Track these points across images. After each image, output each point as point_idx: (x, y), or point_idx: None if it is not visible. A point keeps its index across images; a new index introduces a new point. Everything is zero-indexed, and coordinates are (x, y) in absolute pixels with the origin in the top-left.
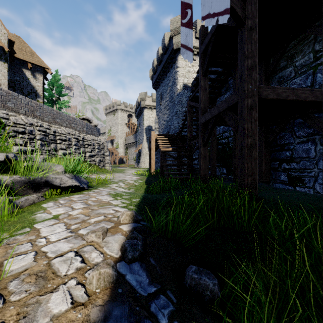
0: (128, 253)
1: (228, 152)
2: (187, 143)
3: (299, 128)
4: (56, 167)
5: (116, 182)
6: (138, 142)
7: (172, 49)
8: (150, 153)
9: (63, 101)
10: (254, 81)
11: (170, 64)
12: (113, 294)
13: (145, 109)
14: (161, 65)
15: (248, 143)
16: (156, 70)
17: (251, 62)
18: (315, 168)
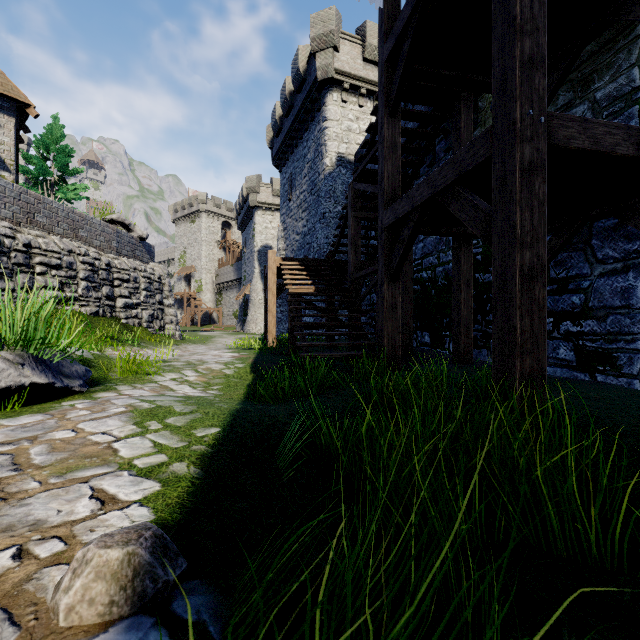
0: None
1: (434, 298)
2: (350, 277)
3: (604, 242)
4: None
5: (176, 370)
6: (243, 279)
7: (315, 81)
8: (265, 301)
9: (74, 185)
10: (537, 96)
11: (309, 113)
12: None
13: (257, 210)
14: (290, 117)
15: (523, 263)
16: (280, 127)
17: (531, 47)
18: None
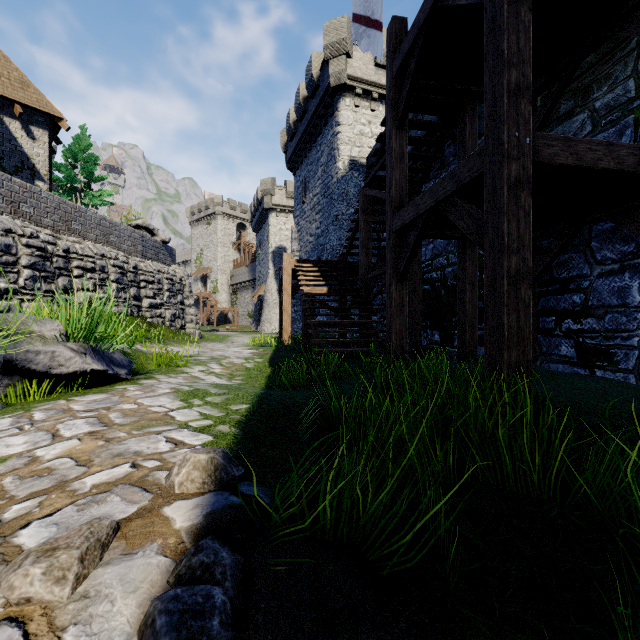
0: None
1: (444, 297)
2: (361, 278)
3: (603, 244)
4: (41, 325)
5: (202, 363)
6: (258, 279)
7: (328, 87)
8: (281, 301)
9: (99, 191)
10: (523, 120)
11: (323, 118)
12: None
13: (271, 212)
14: (304, 122)
15: (510, 267)
16: (294, 131)
17: (518, 77)
18: None
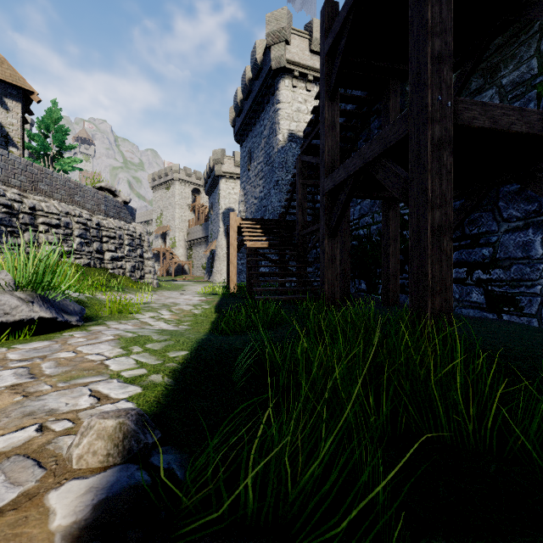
0: None
1: (370, 251)
2: (298, 234)
3: (509, 204)
4: None
5: (154, 310)
6: (210, 236)
7: (270, 70)
8: (228, 254)
9: (69, 158)
10: (445, 85)
11: (265, 97)
12: None
13: (221, 179)
14: (249, 100)
15: (433, 220)
16: (240, 108)
17: (440, 45)
18: (542, 278)
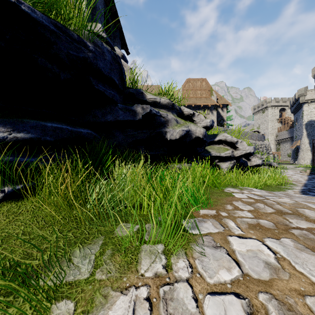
0: (311, 173)
1: None
2: None
3: None
4: (271, 160)
5: (290, 169)
6: (295, 137)
7: None
8: (313, 152)
9: (229, 116)
10: None
11: None
12: (310, 175)
13: (304, 104)
14: None
15: None
16: None
17: None
18: None
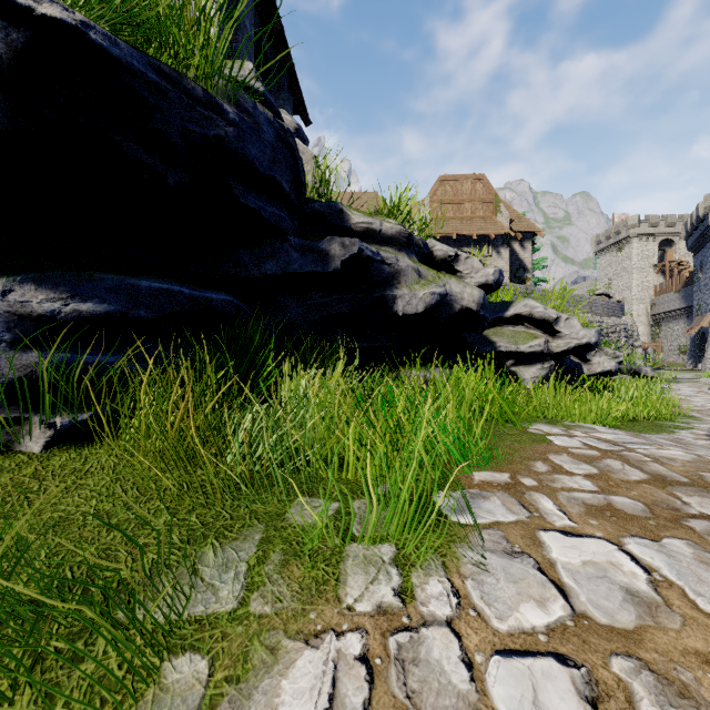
0: None
1: None
2: None
3: None
4: (638, 361)
5: (686, 381)
6: (696, 308)
7: None
8: None
9: (537, 260)
10: None
11: None
12: None
13: None
14: None
15: None
16: None
17: None
18: None
